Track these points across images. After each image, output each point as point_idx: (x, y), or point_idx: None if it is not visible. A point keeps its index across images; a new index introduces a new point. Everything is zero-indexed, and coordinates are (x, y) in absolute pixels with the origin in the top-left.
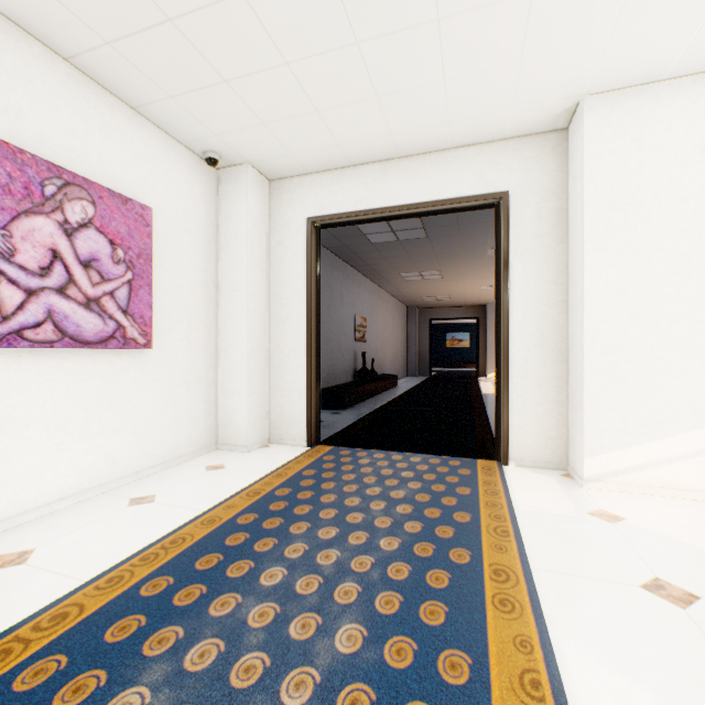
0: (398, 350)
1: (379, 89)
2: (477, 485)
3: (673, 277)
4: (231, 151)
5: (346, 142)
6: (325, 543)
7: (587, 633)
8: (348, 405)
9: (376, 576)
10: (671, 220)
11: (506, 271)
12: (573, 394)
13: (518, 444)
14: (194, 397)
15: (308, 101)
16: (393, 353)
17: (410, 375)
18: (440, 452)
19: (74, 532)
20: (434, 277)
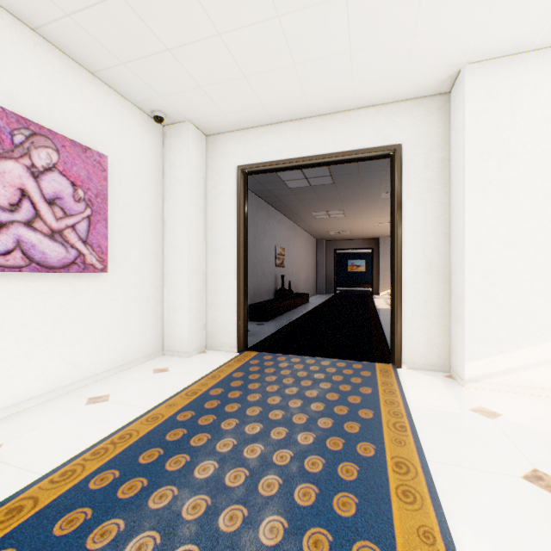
0: (309, 274)
1: (296, 58)
2: (377, 385)
3: (539, 213)
4: (175, 110)
5: (268, 103)
6: (251, 438)
7: (481, 524)
8: (270, 318)
9: (294, 469)
10: (537, 167)
11: (399, 209)
12: (455, 310)
13: (409, 350)
14: (144, 312)
15: (237, 68)
16: (306, 276)
17: (319, 293)
18: (345, 356)
19: (37, 429)
20: (338, 215)
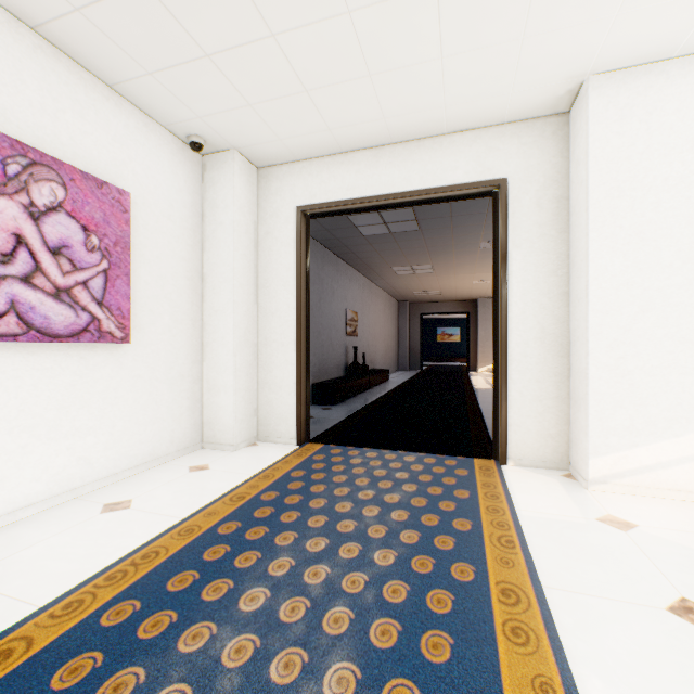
0: (389, 345)
1: (372, 66)
2: (476, 487)
3: (684, 266)
4: (217, 135)
5: (337, 126)
6: (313, 557)
7: (616, 672)
8: (339, 401)
9: (370, 599)
10: (682, 207)
11: (504, 262)
12: (575, 391)
13: (517, 443)
14: (177, 393)
15: (297, 80)
16: (385, 347)
17: (401, 369)
18: (434, 450)
19: (36, 545)
20: (426, 271)
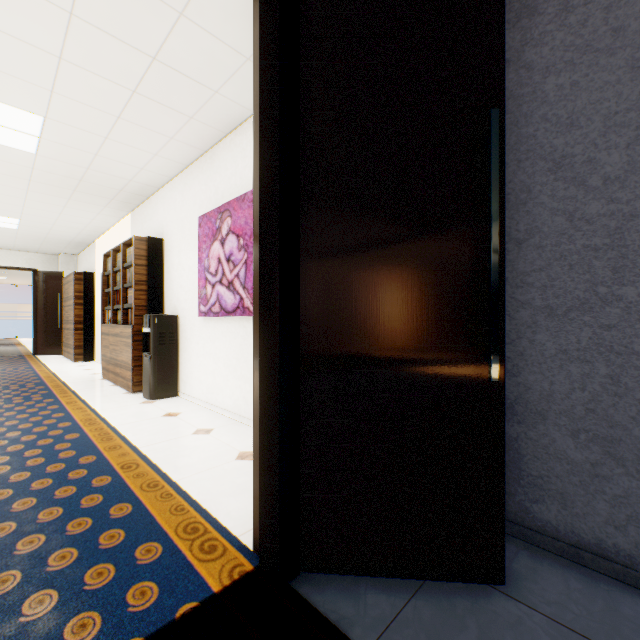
0: None
1: None
2: None
3: None
4: None
5: None
6: None
7: None
8: None
9: None
10: None
11: None
12: None
13: None
14: None
15: None
16: None
17: None
18: None
19: (181, 420)
20: None
